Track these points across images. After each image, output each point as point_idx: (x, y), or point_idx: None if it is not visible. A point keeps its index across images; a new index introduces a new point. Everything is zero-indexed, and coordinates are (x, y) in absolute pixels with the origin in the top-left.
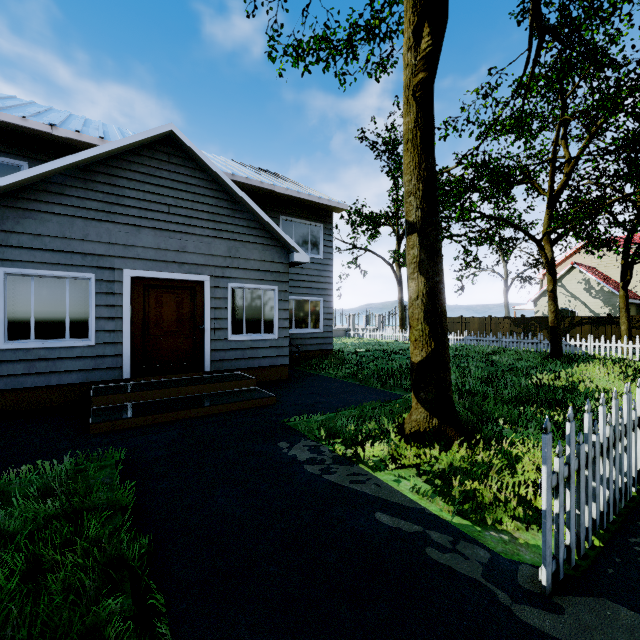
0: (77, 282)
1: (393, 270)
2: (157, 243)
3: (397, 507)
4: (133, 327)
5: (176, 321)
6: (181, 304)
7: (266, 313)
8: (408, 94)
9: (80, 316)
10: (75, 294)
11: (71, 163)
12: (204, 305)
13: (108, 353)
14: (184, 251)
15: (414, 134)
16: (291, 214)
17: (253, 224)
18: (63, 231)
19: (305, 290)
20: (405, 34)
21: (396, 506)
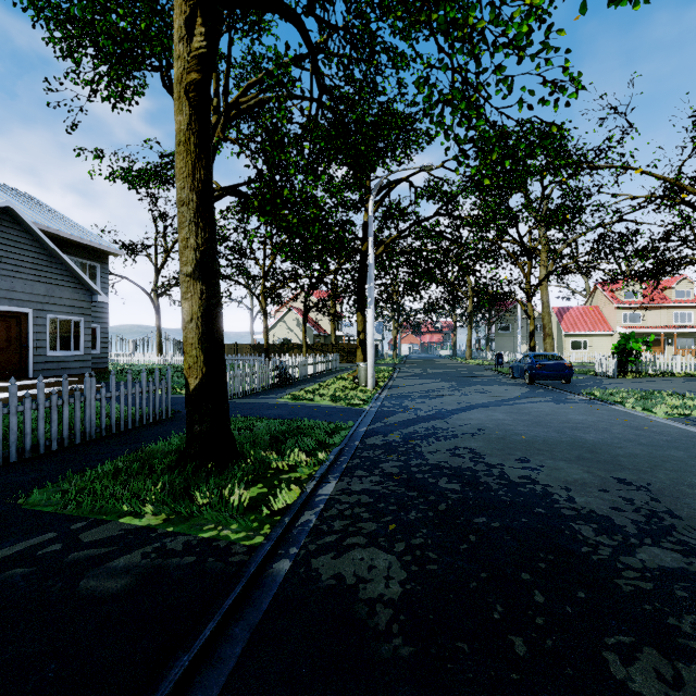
0: None
1: (152, 299)
2: None
3: None
4: None
5: (6, 341)
6: (10, 329)
7: (75, 337)
8: None
9: None
10: None
11: None
12: (29, 330)
13: None
14: (13, 290)
15: None
16: (71, 253)
17: (65, 273)
18: None
19: None
20: None
21: None
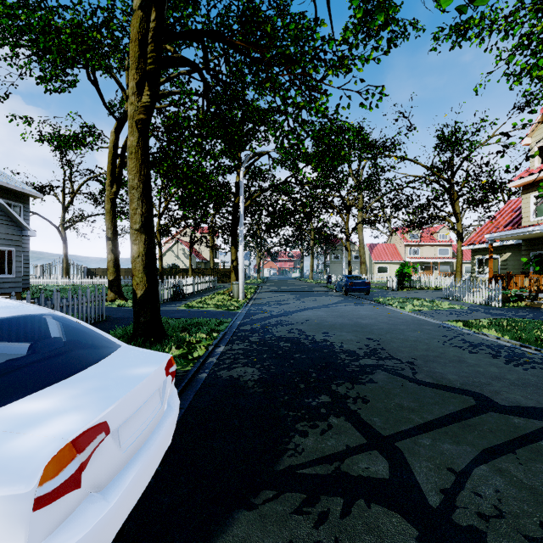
0: None
1: (59, 231)
2: None
3: (113, 307)
4: None
5: None
6: None
7: (8, 263)
8: (108, 199)
9: None
10: None
11: None
12: None
13: None
14: None
15: (110, 211)
16: None
17: (1, 213)
18: None
19: None
20: (108, 181)
21: (112, 307)
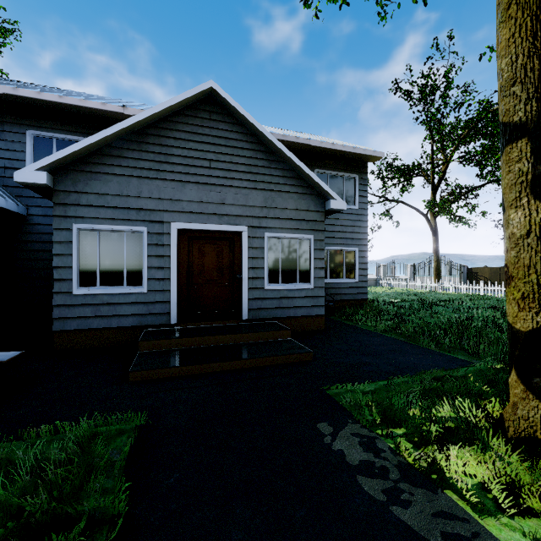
0: (133, 235)
1: (427, 220)
2: (199, 197)
3: None
4: (179, 276)
5: (216, 270)
6: (221, 254)
7: (301, 262)
8: None
9: (135, 266)
10: (131, 246)
11: (126, 127)
12: (242, 255)
13: (158, 299)
14: (223, 203)
15: None
16: (325, 167)
17: (288, 173)
18: (121, 190)
19: (339, 240)
20: None
21: None
